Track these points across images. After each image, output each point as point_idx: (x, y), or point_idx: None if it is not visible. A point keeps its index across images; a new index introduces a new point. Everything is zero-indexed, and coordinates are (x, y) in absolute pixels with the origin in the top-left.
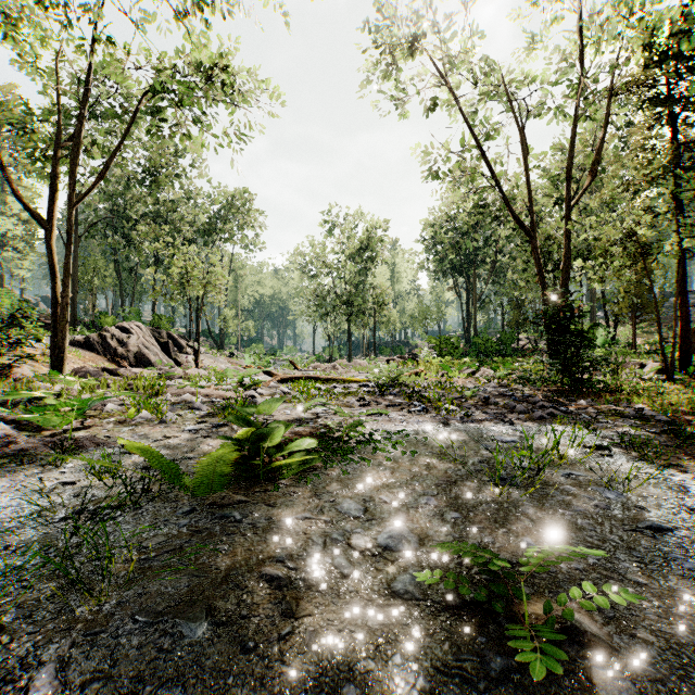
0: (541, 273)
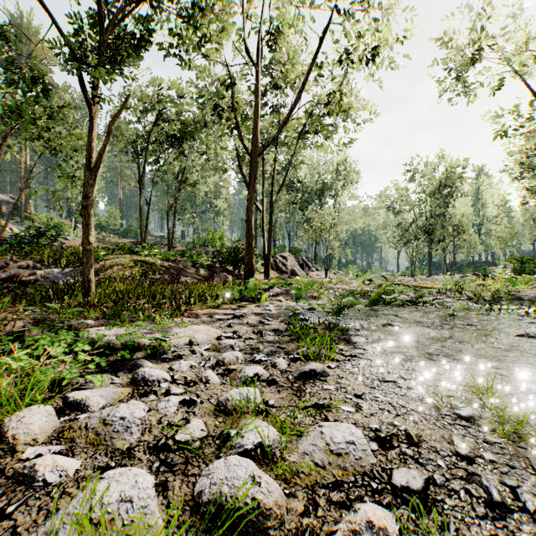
0: None
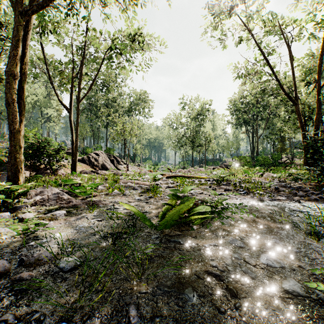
0: (301, 122)
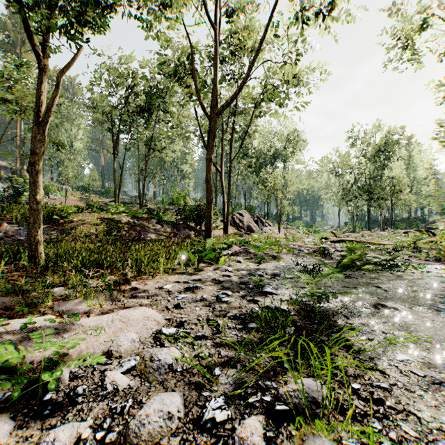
0: None
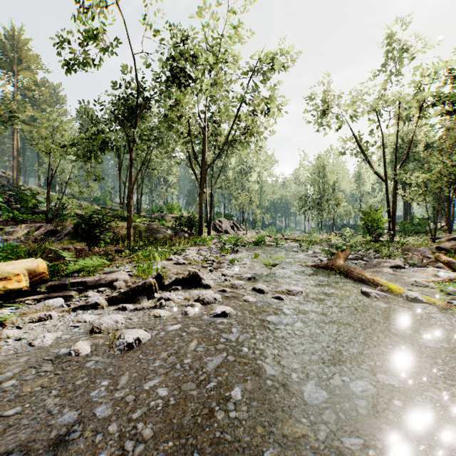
0: (387, 195)
